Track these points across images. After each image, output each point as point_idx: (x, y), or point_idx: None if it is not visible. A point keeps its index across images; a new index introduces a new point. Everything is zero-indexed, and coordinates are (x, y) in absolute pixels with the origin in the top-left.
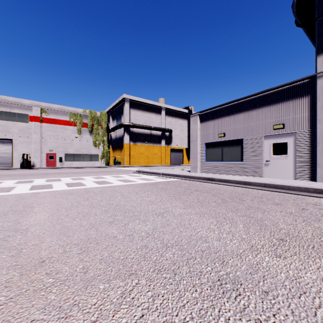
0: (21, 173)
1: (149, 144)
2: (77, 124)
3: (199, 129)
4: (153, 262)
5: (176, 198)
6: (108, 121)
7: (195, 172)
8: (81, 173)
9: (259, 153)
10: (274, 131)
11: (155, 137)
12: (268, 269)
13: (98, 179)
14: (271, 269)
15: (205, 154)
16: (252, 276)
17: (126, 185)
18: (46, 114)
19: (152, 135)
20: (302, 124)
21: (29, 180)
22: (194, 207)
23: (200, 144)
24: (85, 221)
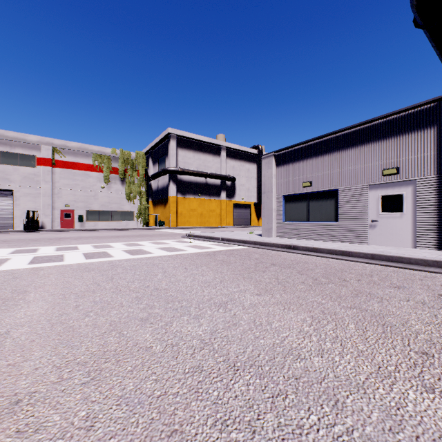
0: (24, 238)
1: (204, 197)
2: (104, 170)
3: (275, 176)
4: (212, 403)
5: (244, 277)
6: (147, 166)
7: (268, 237)
8: (107, 238)
9: (361, 209)
10: (383, 178)
11: (212, 187)
12: (420, 419)
13: (131, 247)
14: (425, 419)
15: (283, 211)
16: (395, 438)
17: (171, 256)
18: (60, 156)
19: (207, 185)
20: (425, 168)
21: (32, 249)
22: (273, 293)
23: (276, 197)
24: (103, 317)
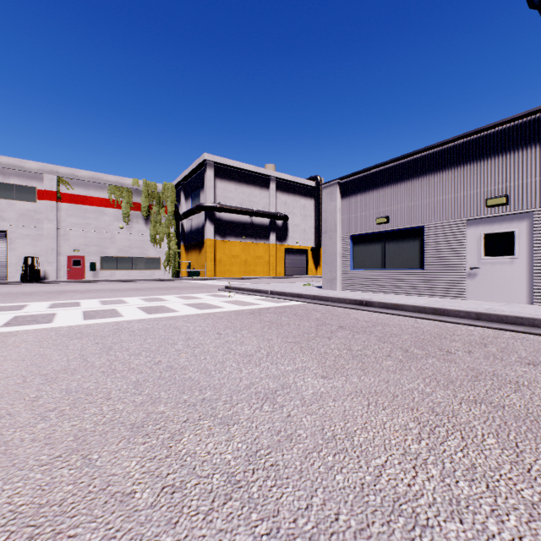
0: (16, 292)
1: (249, 240)
2: (122, 206)
3: (339, 210)
4: None
5: (302, 347)
6: (178, 202)
7: (331, 290)
8: (124, 291)
9: (456, 252)
10: (487, 210)
11: (258, 228)
12: None
13: (151, 303)
14: None
15: (351, 255)
16: None
17: (201, 315)
18: (67, 188)
19: (253, 225)
20: None
21: (18, 306)
22: (347, 373)
23: (341, 238)
24: (69, 422)
